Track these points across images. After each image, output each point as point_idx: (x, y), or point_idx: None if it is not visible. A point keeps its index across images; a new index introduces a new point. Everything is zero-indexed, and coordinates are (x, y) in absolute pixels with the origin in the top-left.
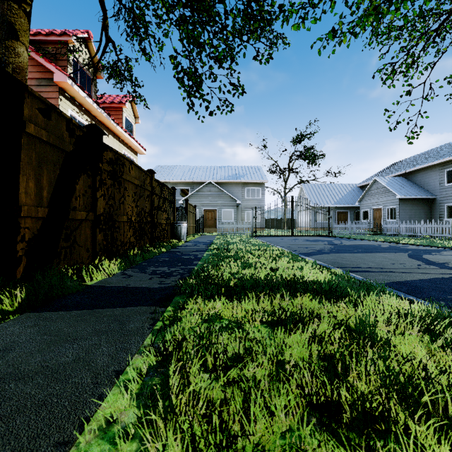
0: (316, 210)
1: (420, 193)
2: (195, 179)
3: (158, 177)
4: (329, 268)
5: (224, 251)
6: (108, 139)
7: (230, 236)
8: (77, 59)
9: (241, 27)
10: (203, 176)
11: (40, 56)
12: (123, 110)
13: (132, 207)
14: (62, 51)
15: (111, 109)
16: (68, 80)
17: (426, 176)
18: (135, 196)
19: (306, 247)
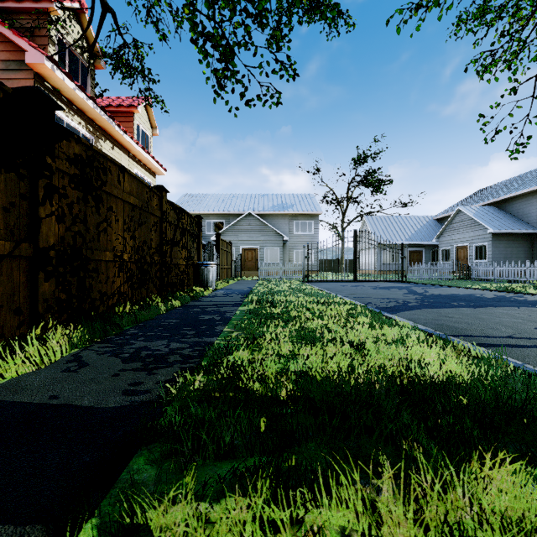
0: (382, 249)
1: (518, 227)
2: (231, 209)
3: (185, 208)
4: (447, 340)
5: (267, 306)
6: (112, 152)
7: (275, 281)
8: (62, 35)
9: (290, 4)
10: (242, 207)
11: (5, 26)
12: (134, 116)
13: (124, 239)
14: (41, 24)
15: (118, 114)
16: (46, 61)
17: (526, 204)
18: (131, 222)
19: (381, 298)
